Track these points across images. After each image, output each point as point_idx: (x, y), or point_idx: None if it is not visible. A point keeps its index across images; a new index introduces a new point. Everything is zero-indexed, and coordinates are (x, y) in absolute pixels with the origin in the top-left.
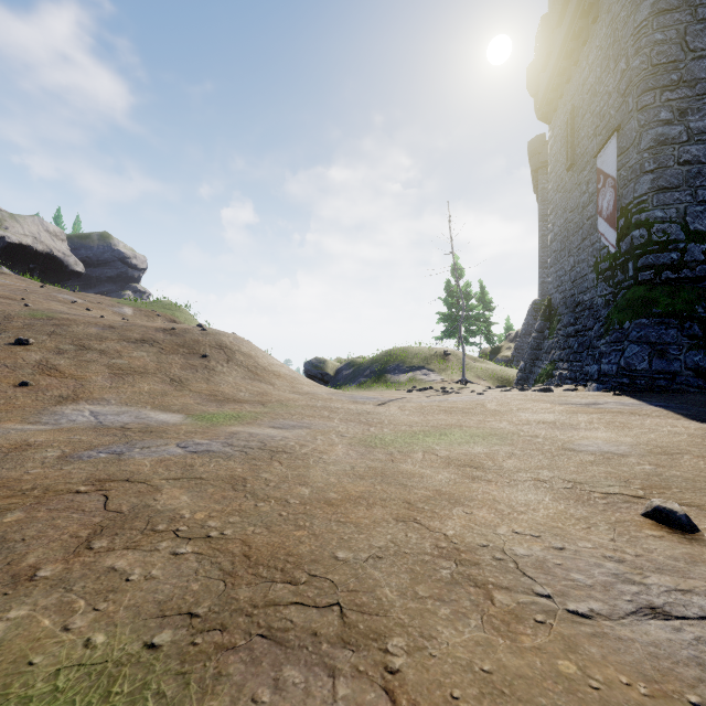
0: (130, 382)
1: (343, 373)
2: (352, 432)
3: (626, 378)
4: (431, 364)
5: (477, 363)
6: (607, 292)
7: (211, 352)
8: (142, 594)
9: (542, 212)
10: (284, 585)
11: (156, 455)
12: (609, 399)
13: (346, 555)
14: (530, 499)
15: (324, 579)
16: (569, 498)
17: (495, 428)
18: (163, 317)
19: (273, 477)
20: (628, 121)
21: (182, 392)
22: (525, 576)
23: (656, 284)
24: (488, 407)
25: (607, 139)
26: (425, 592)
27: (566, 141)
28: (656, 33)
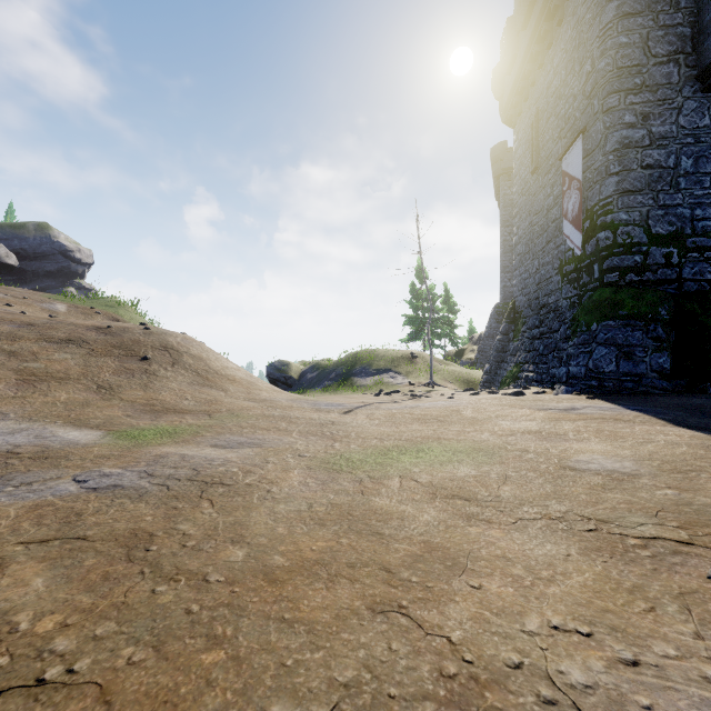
0: (43, 390)
1: (308, 376)
2: (312, 451)
3: (594, 381)
4: (398, 367)
5: (443, 365)
6: (572, 295)
7: (153, 354)
8: None
9: (504, 217)
10: None
11: (33, 496)
12: (585, 403)
13: None
14: (551, 552)
15: None
16: (601, 548)
17: (478, 441)
18: (104, 315)
19: (195, 529)
20: (593, 123)
21: (110, 401)
22: None
23: (621, 286)
24: (464, 414)
25: (572, 141)
26: None
27: (531, 144)
28: (621, 36)
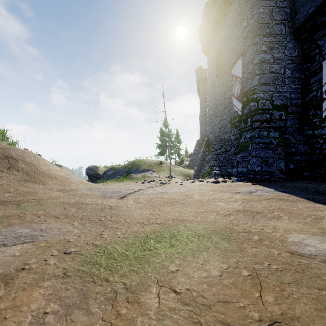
0: None
1: (108, 173)
2: (81, 243)
3: (251, 175)
4: (154, 168)
5: (175, 167)
6: (237, 133)
7: None
8: None
9: (201, 100)
10: None
11: None
12: (254, 188)
13: None
14: None
15: None
16: None
17: (211, 222)
18: None
19: None
20: (247, 50)
21: None
22: None
23: (261, 129)
24: (194, 197)
25: (237, 59)
26: None
27: (216, 62)
28: (261, 8)
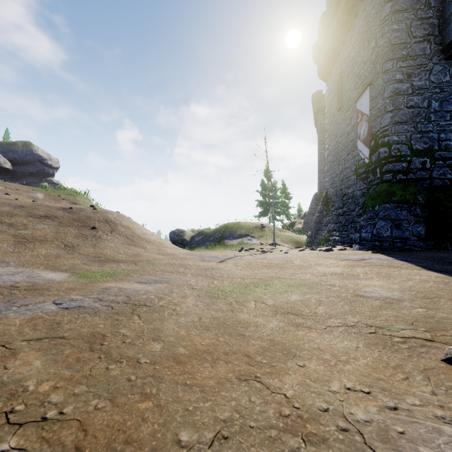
0: (31, 247)
1: (196, 239)
2: (200, 285)
3: (377, 242)
4: (253, 233)
5: (281, 232)
6: (363, 187)
7: (99, 225)
8: None
9: (320, 138)
10: None
11: (29, 313)
12: (371, 256)
13: (190, 436)
14: (347, 346)
15: None
16: (377, 343)
17: (303, 279)
18: (67, 200)
19: (130, 332)
20: (376, 79)
21: (73, 255)
22: None
23: (394, 182)
24: (295, 263)
25: (363, 91)
26: None
27: (337, 92)
28: (394, 24)
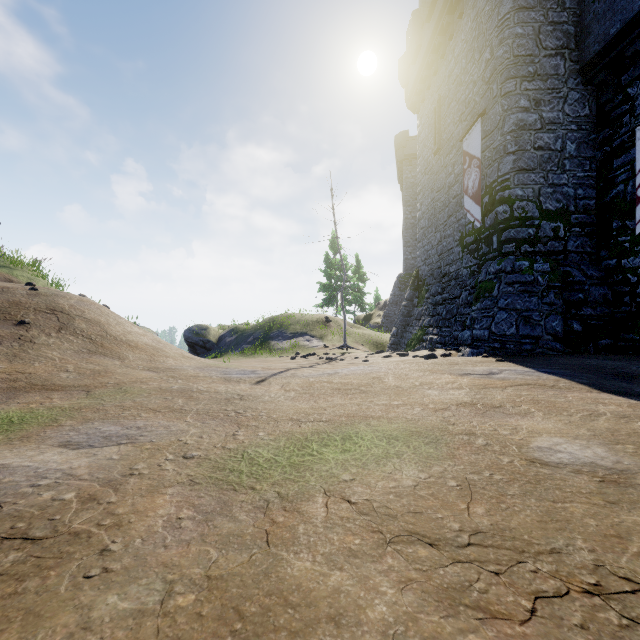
0: None
1: (226, 340)
2: (206, 446)
3: (497, 343)
4: (314, 330)
5: (354, 329)
6: (472, 264)
7: (35, 317)
8: None
9: (405, 198)
10: None
11: None
12: (499, 367)
13: None
14: None
15: None
16: None
17: (412, 419)
18: None
19: None
20: (492, 106)
21: None
22: None
23: (517, 256)
24: (387, 382)
25: (473, 123)
26: None
27: (434, 128)
28: (517, 27)
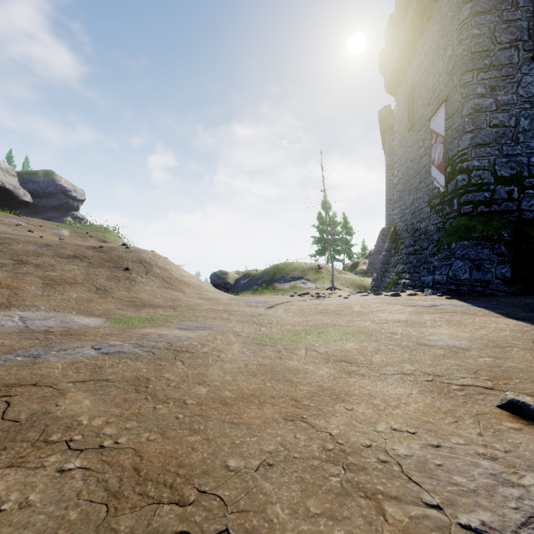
0: (60, 291)
1: (241, 282)
2: (246, 332)
3: (453, 286)
4: (308, 275)
5: (342, 274)
6: (438, 222)
7: (132, 266)
8: (10, 530)
9: (388, 163)
10: (170, 507)
11: (70, 357)
12: (443, 302)
13: (238, 463)
14: (400, 392)
15: (214, 496)
16: (433, 390)
17: (362, 327)
18: (95, 238)
19: (174, 376)
20: (453, 94)
21: (106, 299)
22: (411, 481)
23: (474, 215)
24: (354, 309)
25: (438, 107)
26: (316, 508)
27: (407, 109)
28: (474, 29)
